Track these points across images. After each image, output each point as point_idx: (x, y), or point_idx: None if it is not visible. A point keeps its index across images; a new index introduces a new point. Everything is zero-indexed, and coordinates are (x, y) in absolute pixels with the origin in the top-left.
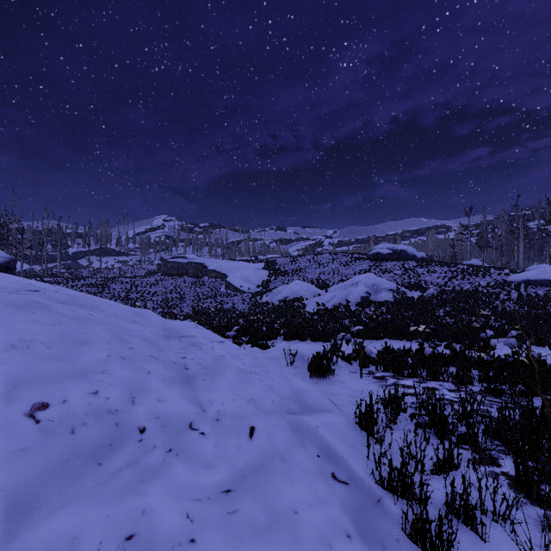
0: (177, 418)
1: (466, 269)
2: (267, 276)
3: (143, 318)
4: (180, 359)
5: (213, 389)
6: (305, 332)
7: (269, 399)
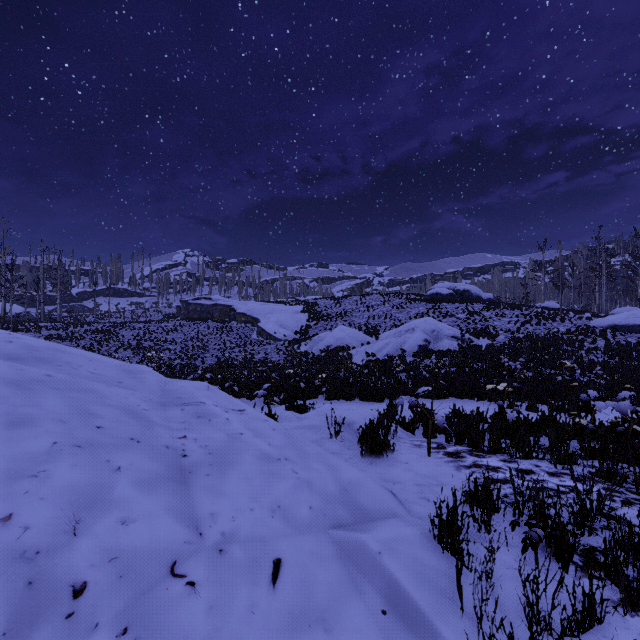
0: (151, 556)
1: (540, 313)
2: (306, 321)
3: (134, 378)
4: (177, 440)
5: (221, 491)
6: (352, 390)
7: (305, 503)
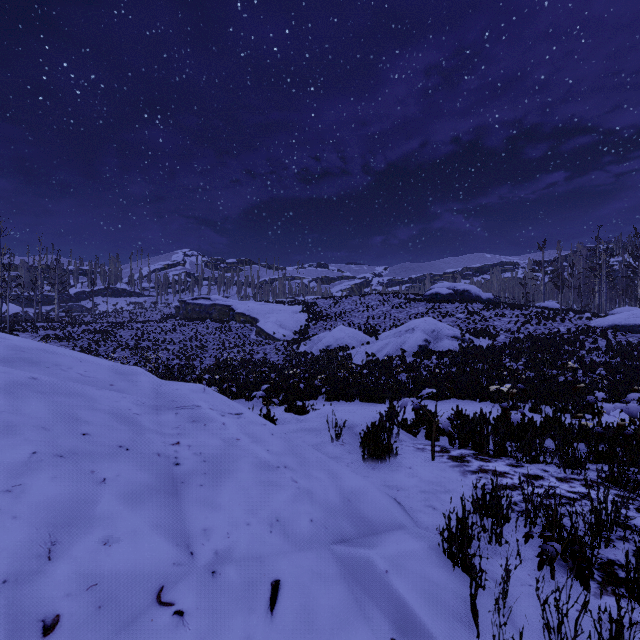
0: (135, 581)
1: (540, 313)
2: (305, 321)
3: (127, 380)
4: (169, 446)
5: (215, 503)
6: (352, 390)
7: (305, 515)
